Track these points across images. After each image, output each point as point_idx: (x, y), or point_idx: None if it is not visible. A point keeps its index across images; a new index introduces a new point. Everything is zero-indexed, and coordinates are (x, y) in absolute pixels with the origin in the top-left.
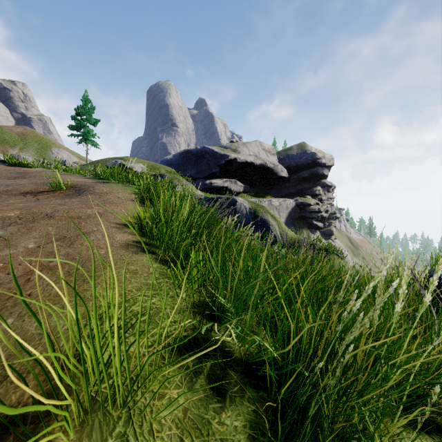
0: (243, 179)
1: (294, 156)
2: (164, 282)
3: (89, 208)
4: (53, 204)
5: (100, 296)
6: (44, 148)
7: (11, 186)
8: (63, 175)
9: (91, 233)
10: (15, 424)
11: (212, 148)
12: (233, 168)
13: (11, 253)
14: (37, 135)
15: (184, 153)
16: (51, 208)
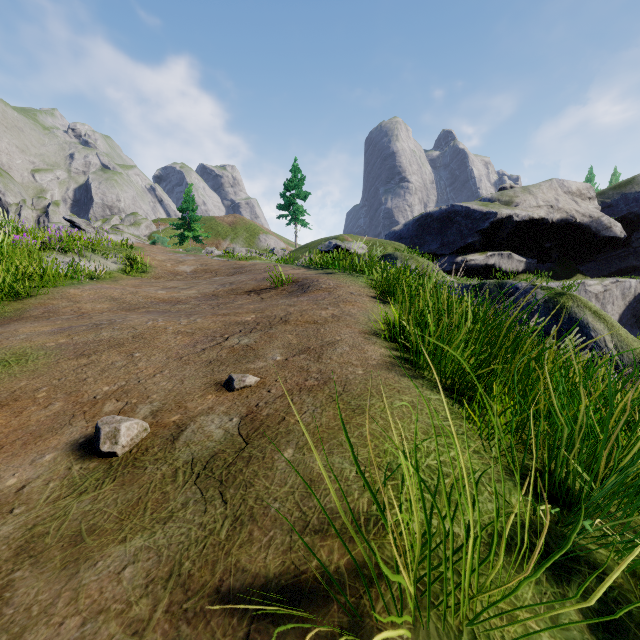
0: (524, 249)
1: (639, 195)
2: (456, 425)
3: (322, 309)
4: (282, 304)
5: (380, 436)
6: (252, 236)
7: (234, 285)
8: (277, 266)
9: (335, 344)
10: (333, 589)
11: (466, 206)
12: (504, 233)
13: (263, 366)
14: (246, 222)
15: (420, 219)
16: (283, 311)
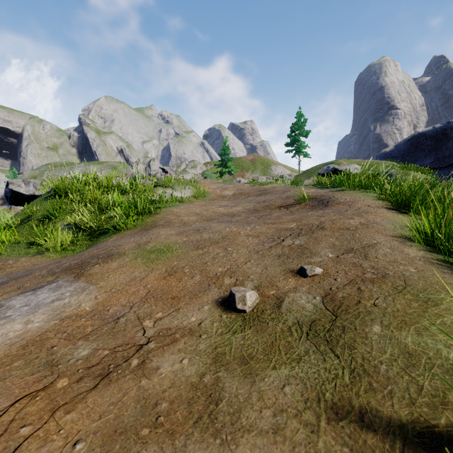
0: None
1: None
2: None
3: (348, 218)
4: (312, 215)
5: None
6: (266, 168)
7: (266, 202)
8: (291, 188)
9: (375, 246)
10: None
11: None
12: None
13: (321, 261)
14: (261, 158)
15: (411, 139)
16: (316, 220)
